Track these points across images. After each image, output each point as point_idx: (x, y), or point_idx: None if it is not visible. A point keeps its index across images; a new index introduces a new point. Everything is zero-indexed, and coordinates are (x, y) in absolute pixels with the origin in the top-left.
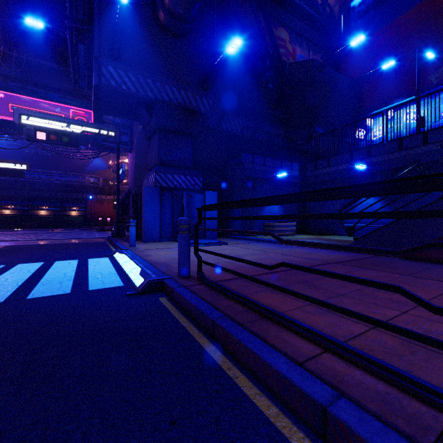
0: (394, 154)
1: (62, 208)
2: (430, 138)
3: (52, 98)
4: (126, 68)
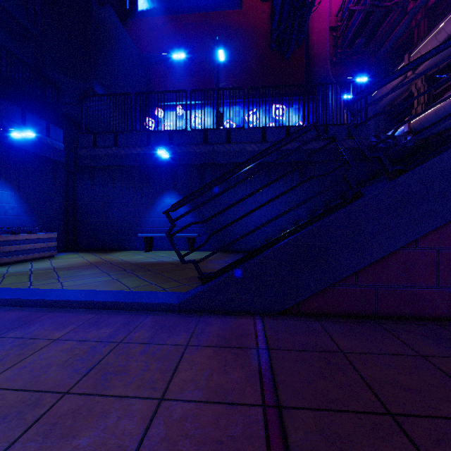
0: (200, 146)
1: None
2: (232, 136)
3: None
4: None
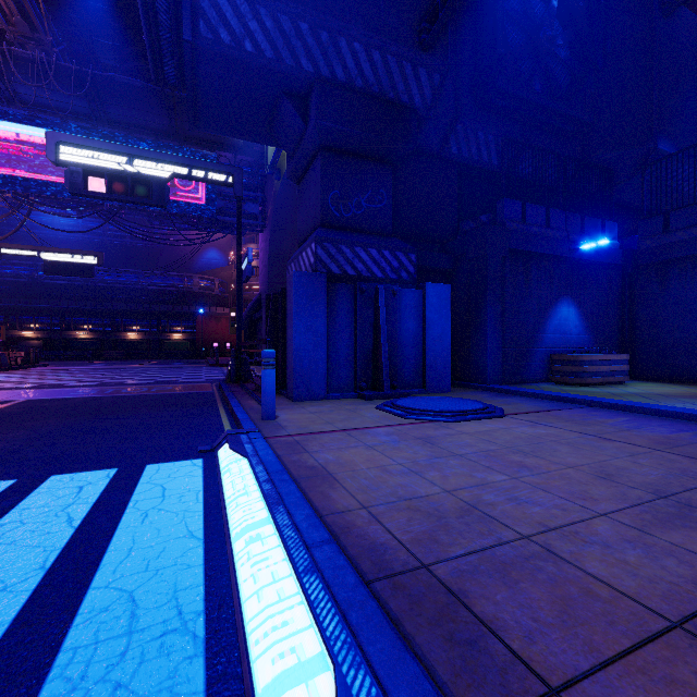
0: None
1: (160, 329)
2: None
3: (138, 144)
4: None
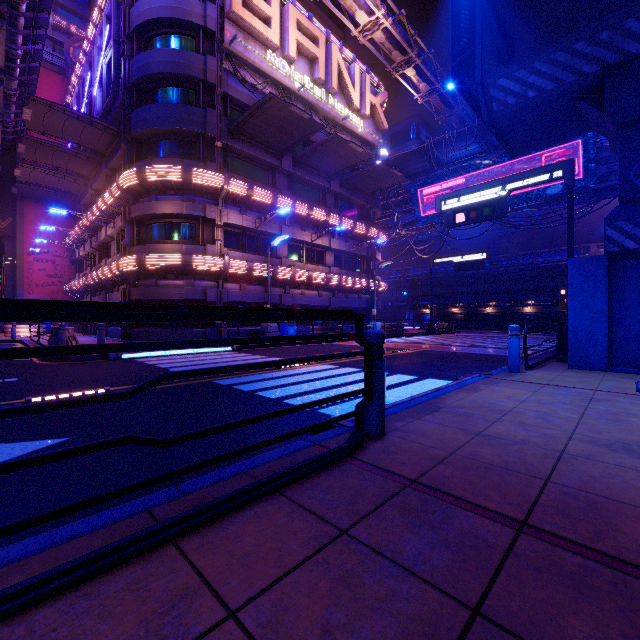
0: None
1: (553, 302)
2: None
3: None
4: (526, 60)
